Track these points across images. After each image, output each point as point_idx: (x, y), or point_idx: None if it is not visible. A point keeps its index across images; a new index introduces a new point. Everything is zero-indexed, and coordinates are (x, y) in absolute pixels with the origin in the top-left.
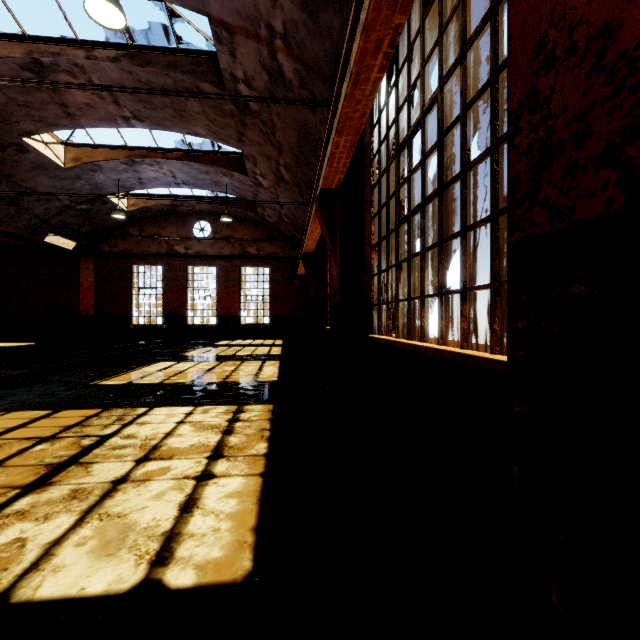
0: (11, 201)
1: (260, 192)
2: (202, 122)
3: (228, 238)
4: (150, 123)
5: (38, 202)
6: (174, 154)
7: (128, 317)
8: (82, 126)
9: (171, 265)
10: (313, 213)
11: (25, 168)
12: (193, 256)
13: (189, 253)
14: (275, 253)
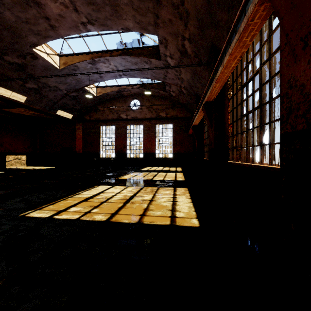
0: (36, 91)
1: (168, 72)
2: (130, 14)
3: (148, 105)
4: (98, 25)
5: (50, 92)
6: (116, 52)
7: (98, 154)
8: (61, 36)
9: (119, 125)
10: (246, 20)
11: (39, 70)
12: (130, 119)
13: (128, 118)
14: (176, 115)
